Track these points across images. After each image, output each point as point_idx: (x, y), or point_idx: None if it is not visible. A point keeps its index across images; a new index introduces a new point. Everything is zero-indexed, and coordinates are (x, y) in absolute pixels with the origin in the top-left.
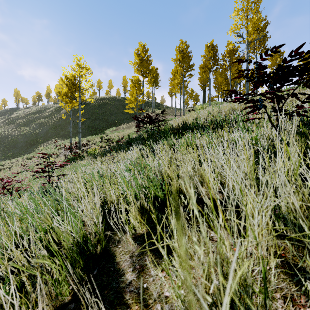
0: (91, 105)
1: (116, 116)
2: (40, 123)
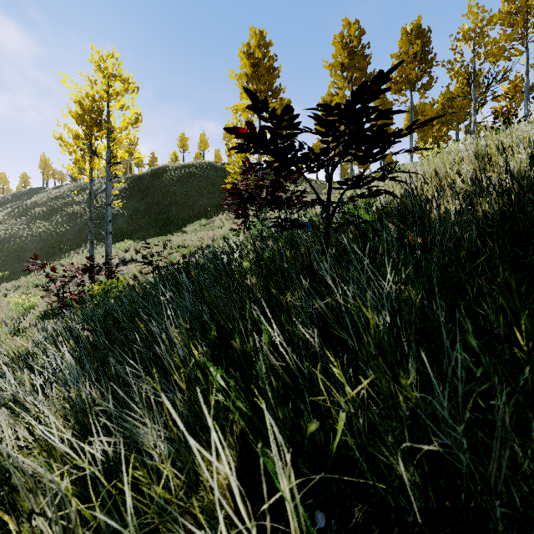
0: (164, 179)
1: (209, 199)
2: (71, 213)
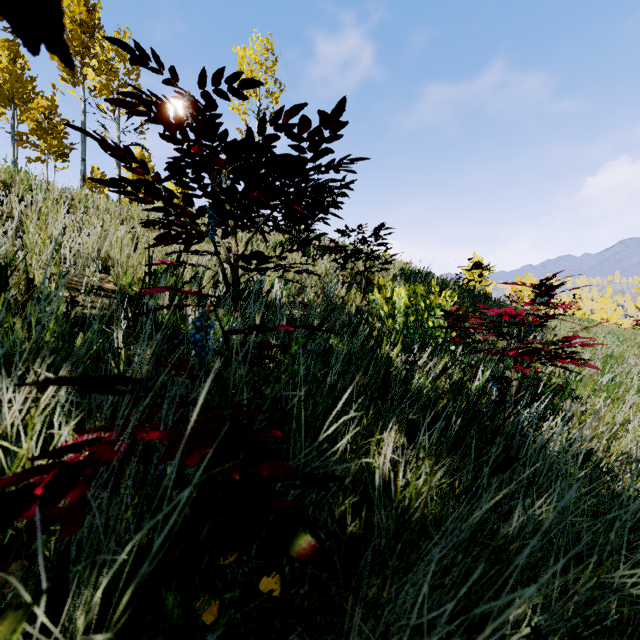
0: None
1: None
2: None
